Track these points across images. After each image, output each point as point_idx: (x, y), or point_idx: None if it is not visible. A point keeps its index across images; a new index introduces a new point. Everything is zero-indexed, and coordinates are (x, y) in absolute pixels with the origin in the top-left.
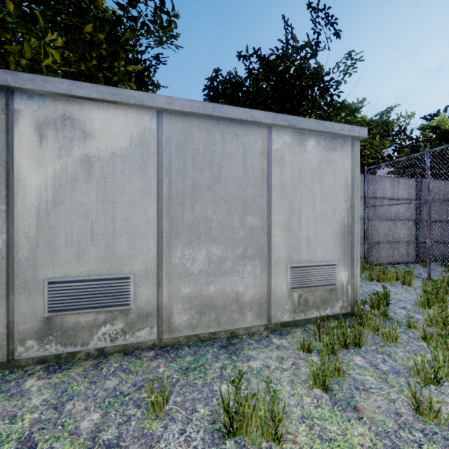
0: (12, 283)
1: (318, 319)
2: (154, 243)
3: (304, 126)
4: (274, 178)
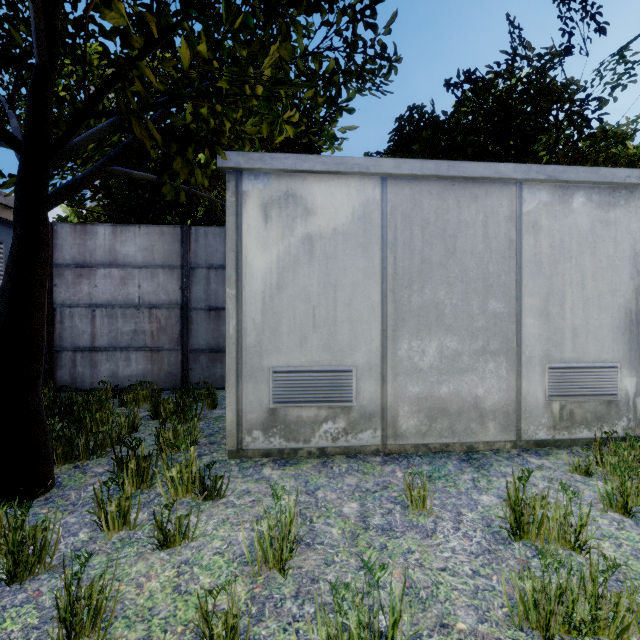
0: (241, 370)
1: (597, 436)
2: (378, 331)
3: (569, 178)
4: (525, 250)
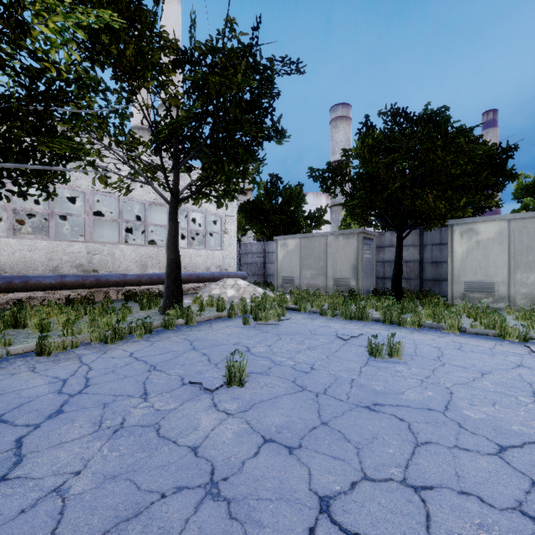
0: (452, 281)
1: None
2: (506, 270)
3: None
4: None
